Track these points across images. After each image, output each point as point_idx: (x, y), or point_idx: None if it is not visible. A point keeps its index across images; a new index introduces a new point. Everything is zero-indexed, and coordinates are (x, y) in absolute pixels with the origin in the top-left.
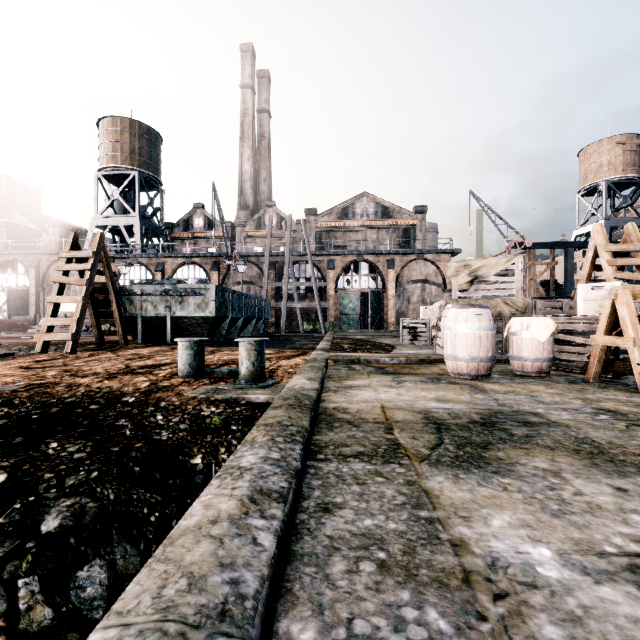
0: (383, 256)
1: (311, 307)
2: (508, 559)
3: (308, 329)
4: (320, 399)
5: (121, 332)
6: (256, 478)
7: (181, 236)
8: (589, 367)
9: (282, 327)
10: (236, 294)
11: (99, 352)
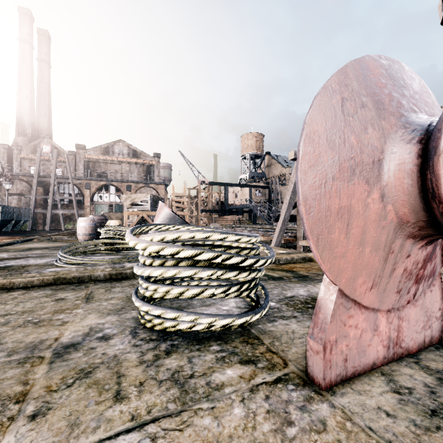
0: (124, 183)
1: (73, 213)
2: None
3: (69, 227)
4: (1, 247)
5: None
6: None
7: None
8: None
9: (47, 226)
10: None
11: None
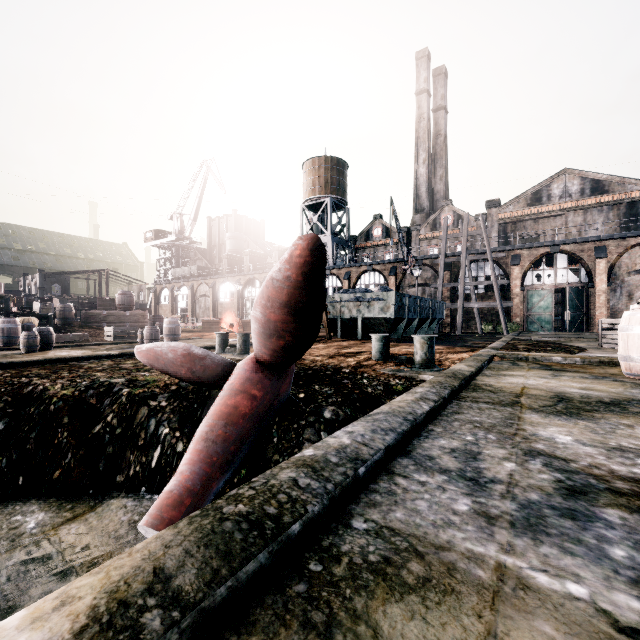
0: (588, 244)
1: (491, 307)
2: (543, 435)
3: (487, 330)
4: (474, 379)
5: (327, 329)
6: (423, 394)
7: (362, 246)
8: None
9: (457, 327)
10: (412, 298)
11: (315, 343)
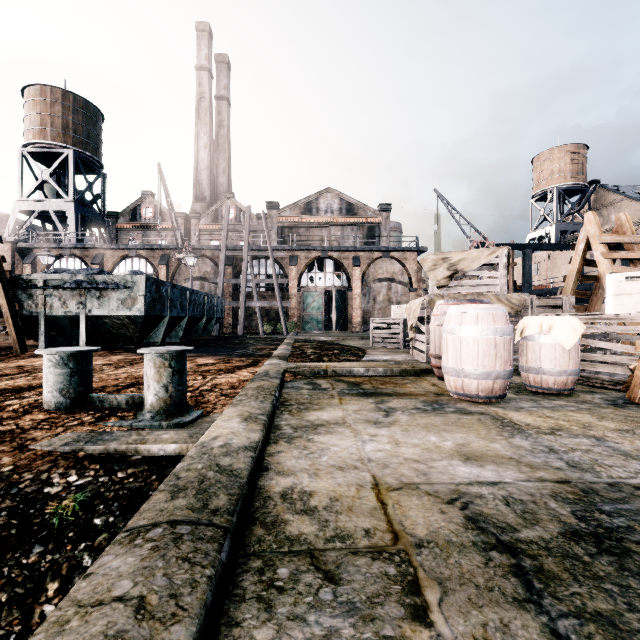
0: (348, 253)
1: (272, 306)
2: None
3: (268, 330)
4: (260, 464)
5: (15, 336)
6: None
7: (127, 227)
8: (633, 383)
9: (239, 328)
10: (178, 289)
11: None
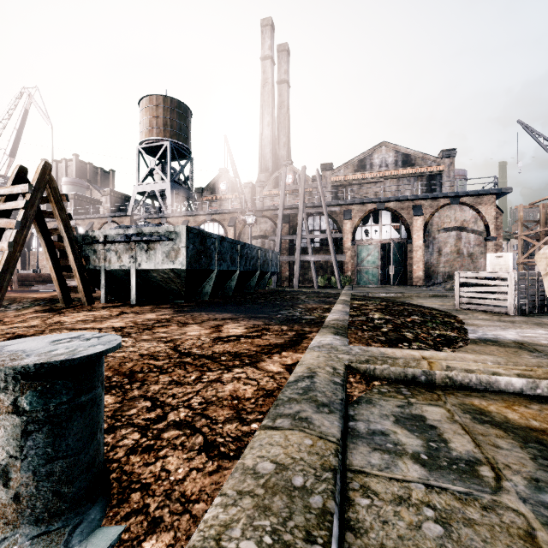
0: (408, 202)
1: (326, 260)
2: None
3: (322, 283)
4: None
5: (82, 289)
6: None
7: (209, 199)
8: None
9: (295, 281)
10: (227, 242)
11: (42, 315)
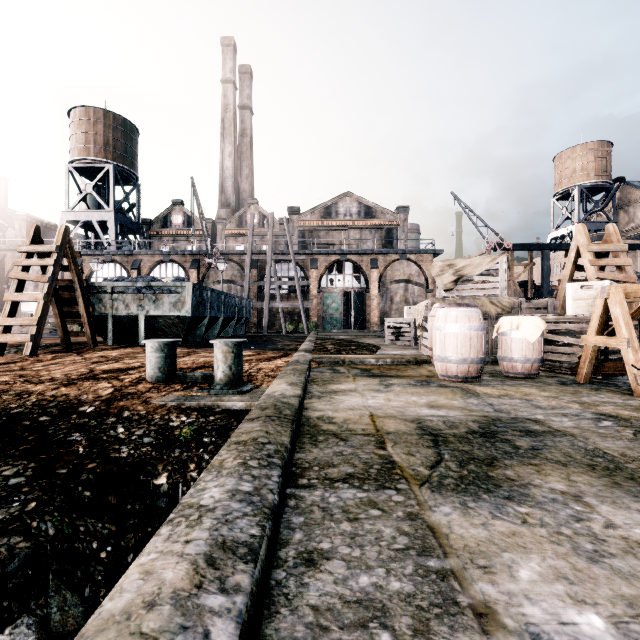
0: (366, 256)
1: (294, 307)
2: (552, 636)
3: (291, 329)
4: (303, 407)
5: (89, 333)
6: (219, 524)
7: (159, 233)
8: (580, 368)
9: (264, 327)
10: (215, 293)
11: (64, 354)
